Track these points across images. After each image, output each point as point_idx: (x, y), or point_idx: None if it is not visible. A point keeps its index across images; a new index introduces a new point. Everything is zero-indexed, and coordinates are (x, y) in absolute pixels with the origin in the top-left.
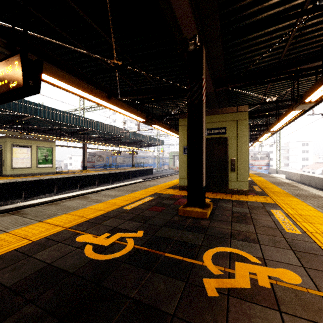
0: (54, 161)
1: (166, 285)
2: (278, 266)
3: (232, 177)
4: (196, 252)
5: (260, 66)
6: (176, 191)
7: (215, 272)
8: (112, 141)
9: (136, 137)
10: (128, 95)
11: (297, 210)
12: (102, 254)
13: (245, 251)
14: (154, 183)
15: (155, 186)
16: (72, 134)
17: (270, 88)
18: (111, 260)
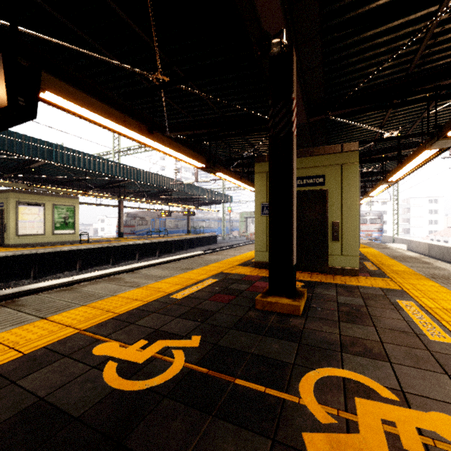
0: (77, 225)
1: (237, 446)
2: (431, 408)
3: (334, 249)
4: (287, 376)
5: (376, 83)
6: (251, 270)
7: (322, 418)
8: (160, 197)
9: (192, 190)
10: (180, 130)
11: (438, 301)
12: (132, 379)
13: (368, 376)
14: (218, 257)
15: (219, 262)
16: (102, 187)
17: (389, 117)
18: (145, 392)
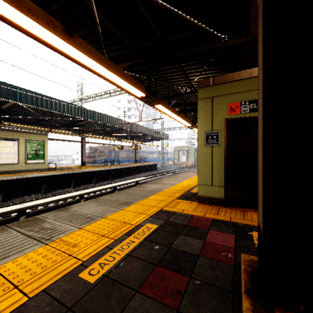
0: (47, 156)
1: None
2: None
3: None
4: None
5: None
6: (195, 206)
7: None
8: (114, 135)
9: (138, 129)
10: (121, 62)
11: None
12: None
13: None
14: (158, 186)
15: (159, 193)
16: (67, 126)
17: None
18: None
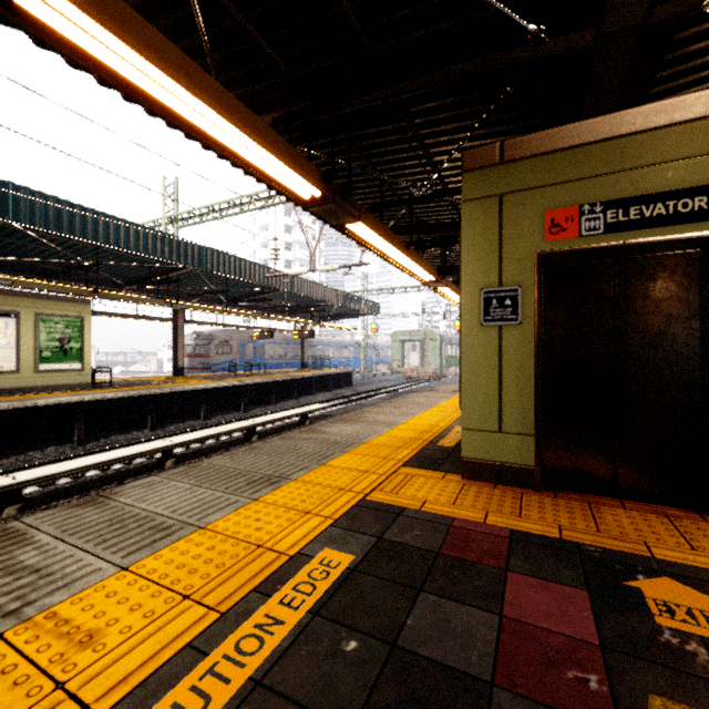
0: (89, 355)
1: None
2: None
3: None
4: None
5: None
6: (455, 487)
7: None
8: (251, 304)
9: (308, 291)
10: (260, 112)
11: None
12: None
13: None
14: (356, 430)
15: (358, 447)
16: (139, 283)
17: None
18: None
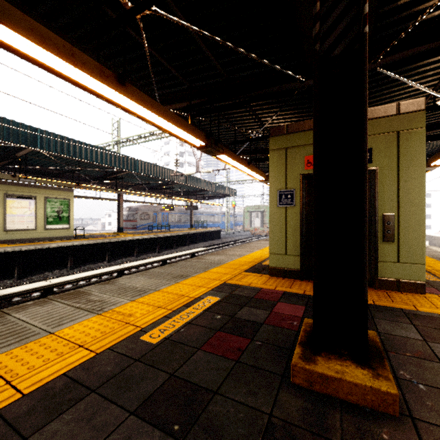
0: (72, 220)
1: None
2: None
3: (386, 253)
4: None
5: None
6: (265, 279)
7: None
8: (161, 190)
9: (195, 183)
10: (175, 101)
11: None
12: None
13: None
14: (222, 258)
15: (222, 265)
16: (99, 179)
17: None
18: None
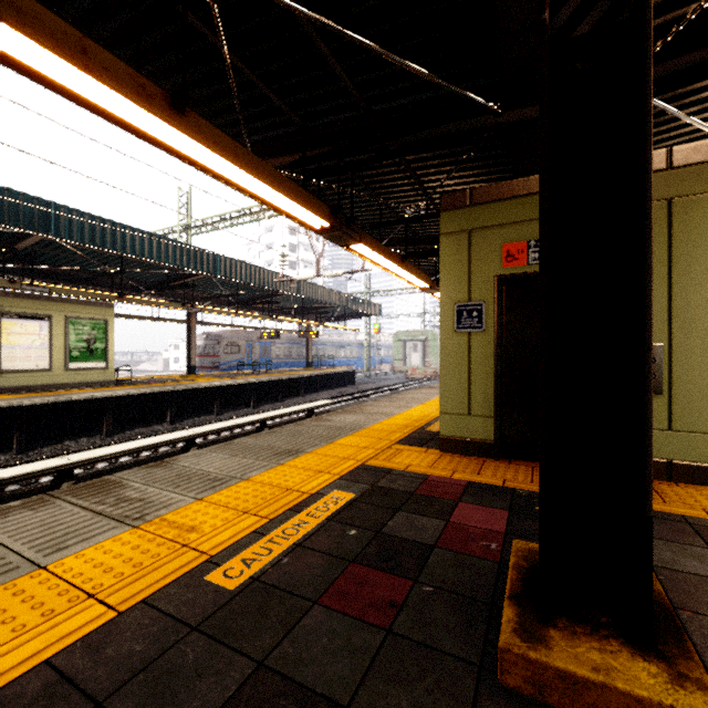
0: (112, 354)
1: None
2: None
3: None
4: None
5: None
6: (433, 457)
7: None
8: (259, 306)
9: (313, 294)
10: (278, 153)
11: None
12: None
13: None
14: (358, 419)
15: (359, 431)
16: (157, 287)
17: None
18: None
